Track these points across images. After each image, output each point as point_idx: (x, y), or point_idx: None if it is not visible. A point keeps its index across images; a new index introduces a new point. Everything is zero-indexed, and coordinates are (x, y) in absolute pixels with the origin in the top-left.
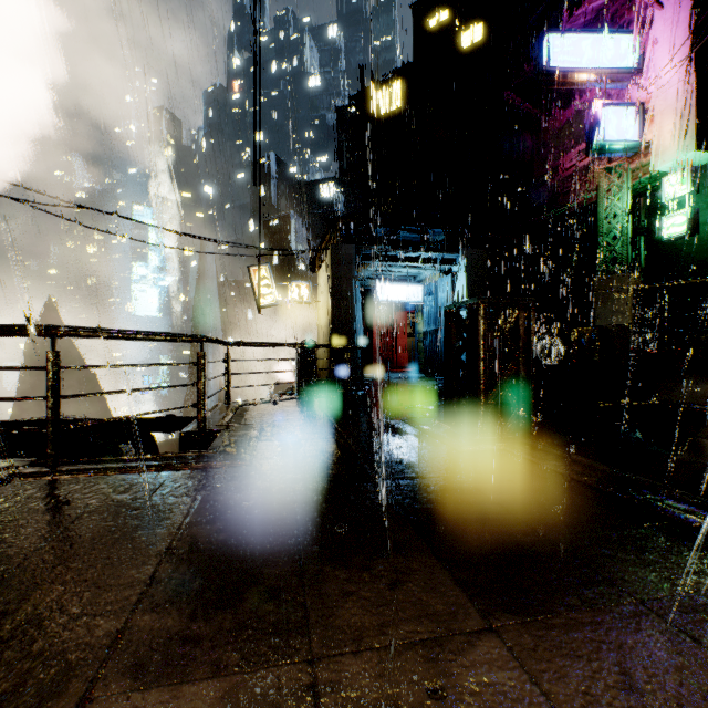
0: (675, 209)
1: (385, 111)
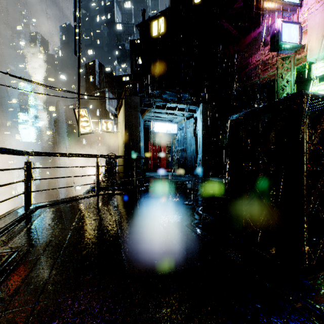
0: (318, 82)
1: (155, 33)
